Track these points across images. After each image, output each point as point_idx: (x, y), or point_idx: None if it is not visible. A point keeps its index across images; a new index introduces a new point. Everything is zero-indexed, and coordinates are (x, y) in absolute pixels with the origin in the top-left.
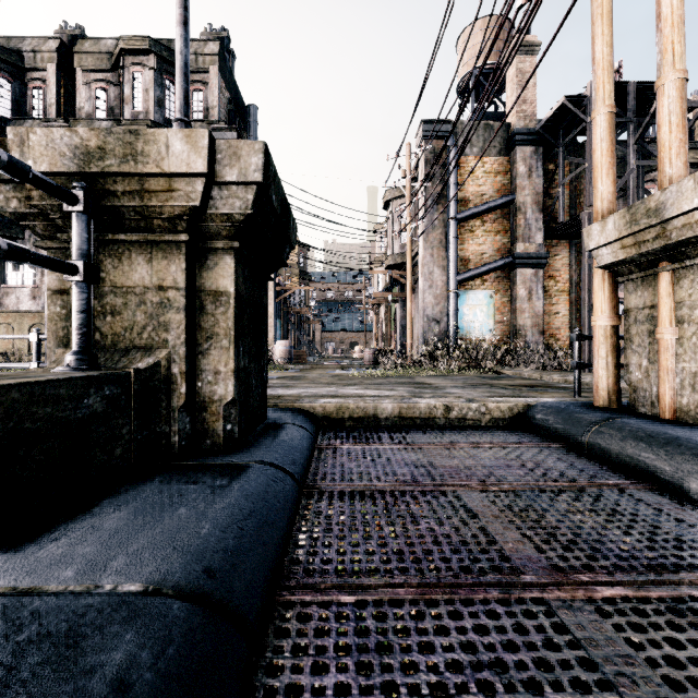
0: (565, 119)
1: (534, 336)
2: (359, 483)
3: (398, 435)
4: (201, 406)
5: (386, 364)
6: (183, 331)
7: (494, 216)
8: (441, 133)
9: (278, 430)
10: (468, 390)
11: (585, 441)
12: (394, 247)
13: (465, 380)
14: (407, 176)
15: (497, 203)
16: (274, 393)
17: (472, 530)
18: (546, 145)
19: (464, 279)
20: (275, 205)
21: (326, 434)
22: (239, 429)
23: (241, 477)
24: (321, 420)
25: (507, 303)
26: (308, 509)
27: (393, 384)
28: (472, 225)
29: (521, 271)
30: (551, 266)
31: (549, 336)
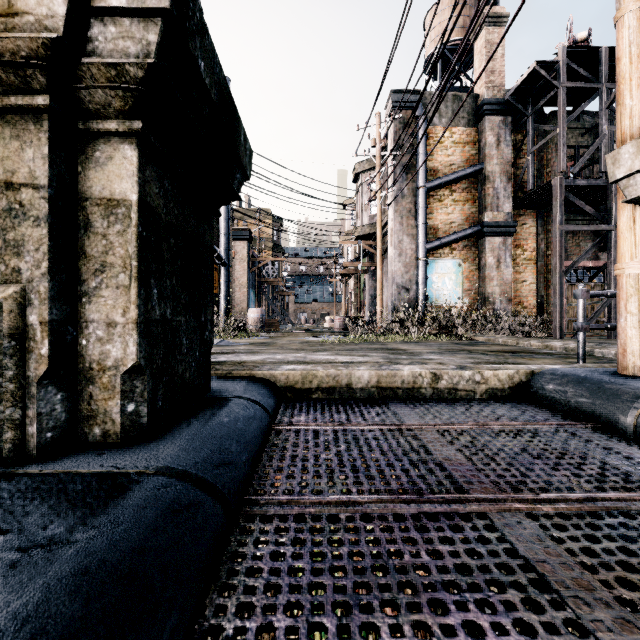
0: (535, 87)
1: (503, 303)
2: (328, 497)
3: (378, 411)
4: (86, 375)
5: (356, 331)
6: (45, 254)
7: (463, 186)
8: (410, 103)
9: (219, 407)
10: (447, 356)
11: (631, 421)
12: (363, 218)
13: (439, 346)
14: (377, 145)
15: (466, 172)
16: (236, 359)
17: (562, 634)
18: (514, 116)
19: (433, 248)
20: (205, 80)
21: (288, 409)
22: (150, 409)
23: (106, 511)
24: (283, 391)
25: (475, 271)
26: (236, 564)
27: (365, 350)
28: (441, 194)
29: (490, 239)
30: (518, 235)
31: (516, 304)
